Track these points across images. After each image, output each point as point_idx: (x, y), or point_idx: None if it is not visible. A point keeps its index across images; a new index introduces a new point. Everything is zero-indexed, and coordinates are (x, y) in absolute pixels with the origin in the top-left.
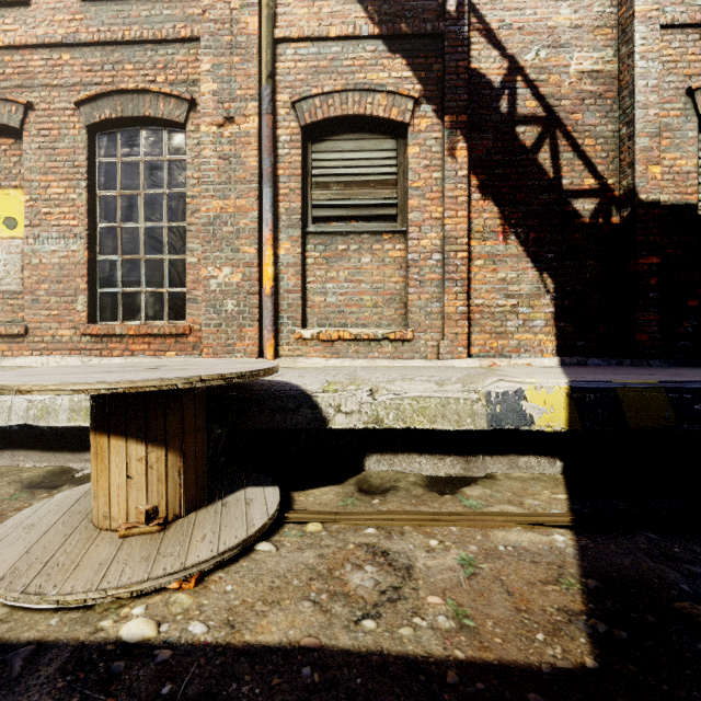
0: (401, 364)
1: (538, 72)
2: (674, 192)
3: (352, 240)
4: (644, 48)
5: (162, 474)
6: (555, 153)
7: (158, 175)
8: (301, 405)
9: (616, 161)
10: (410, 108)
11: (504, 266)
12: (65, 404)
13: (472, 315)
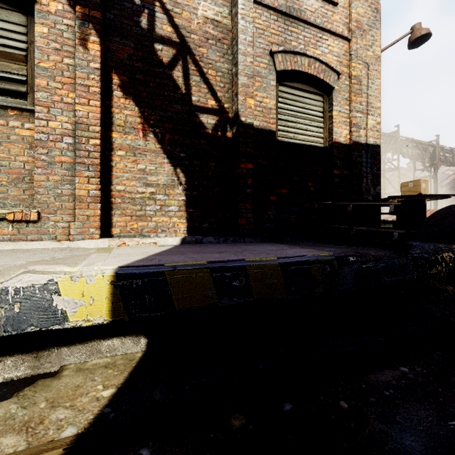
0: (15, 246)
1: (173, 5)
2: (262, 120)
3: None
4: (244, 12)
5: None
6: (187, 74)
7: None
8: None
9: (230, 92)
10: None
11: (144, 159)
12: None
13: (114, 200)
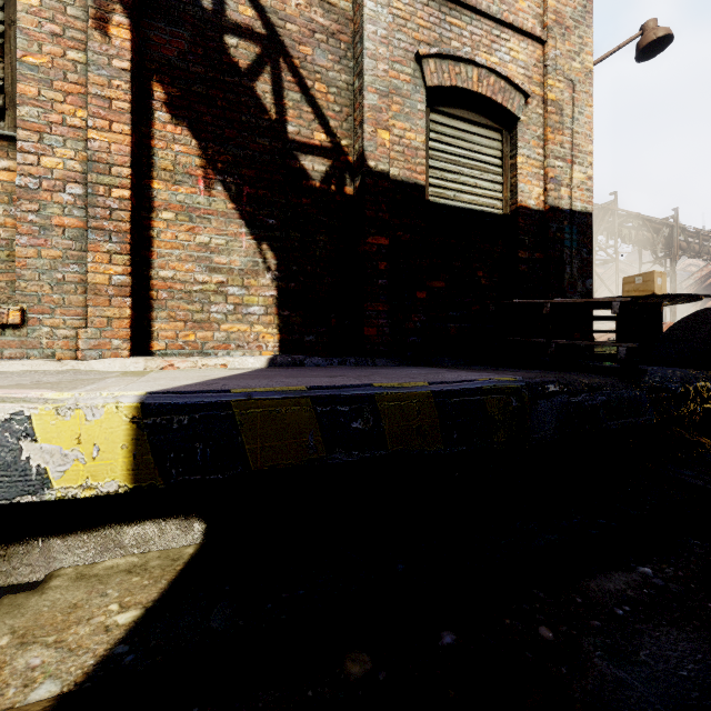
0: None
1: None
2: (404, 167)
3: None
4: None
5: None
6: (279, 89)
7: None
8: None
9: (350, 120)
10: None
11: (206, 226)
12: None
13: (155, 293)
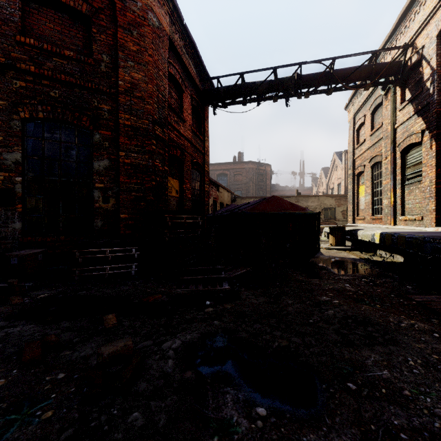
0: (413, 228)
1: None
2: None
3: (413, 185)
4: None
5: (332, 239)
6: None
7: (381, 175)
8: (356, 234)
9: None
10: (420, 136)
11: None
12: None
13: None
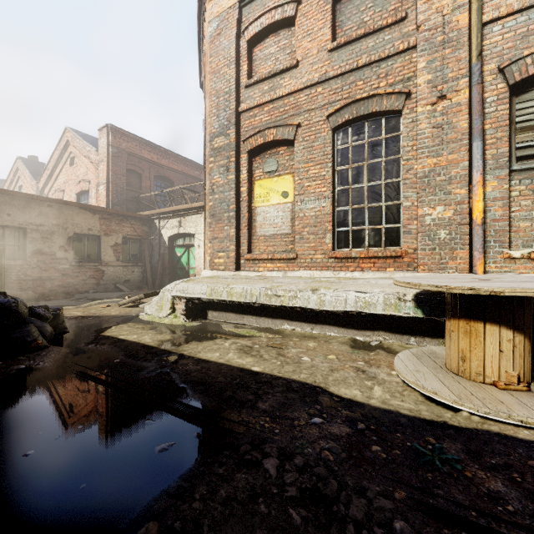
0: None
1: None
2: None
3: None
4: None
5: (521, 352)
6: None
7: (377, 150)
8: None
9: None
10: None
11: None
12: (380, 300)
13: None
